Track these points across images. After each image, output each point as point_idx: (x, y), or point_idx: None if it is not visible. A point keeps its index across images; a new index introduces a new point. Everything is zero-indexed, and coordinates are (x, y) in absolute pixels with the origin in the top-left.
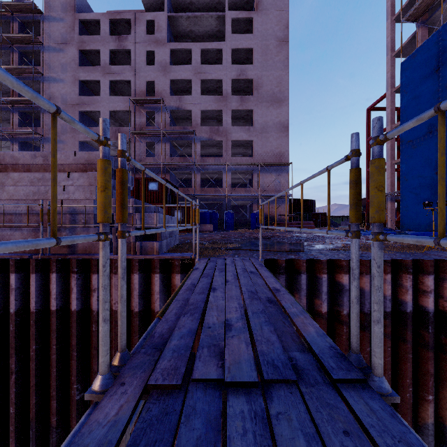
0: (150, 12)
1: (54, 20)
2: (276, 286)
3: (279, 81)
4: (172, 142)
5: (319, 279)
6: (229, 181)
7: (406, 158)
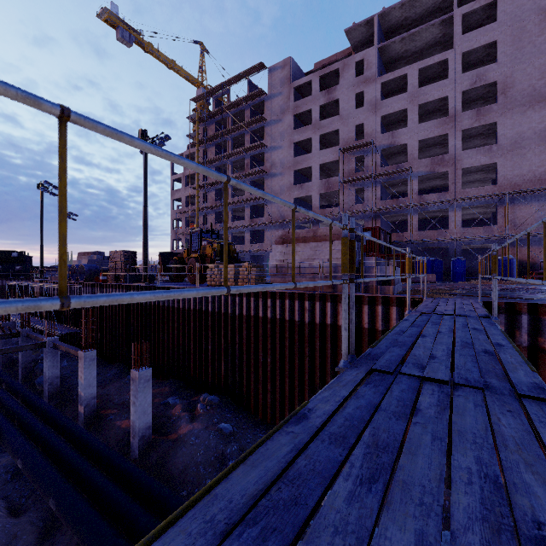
0: (359, 53)
1: (275, 96)
2: (478, 307)
3: (545, 69)
4: (382, 184)
5: (542, 320)
6: (458, 220)
7: None
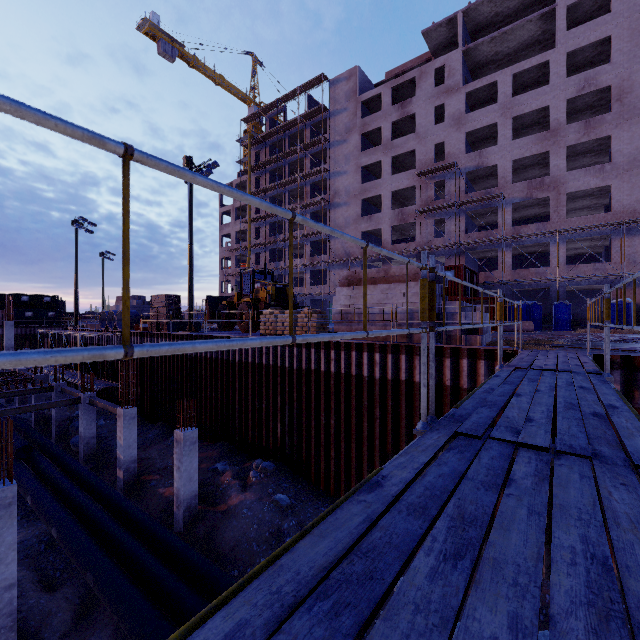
0: (439, 58)
1: (339, 113)
2: (587, 361)
3: None
4: (467, 213)
5: None
6: (562, 256)
7: None
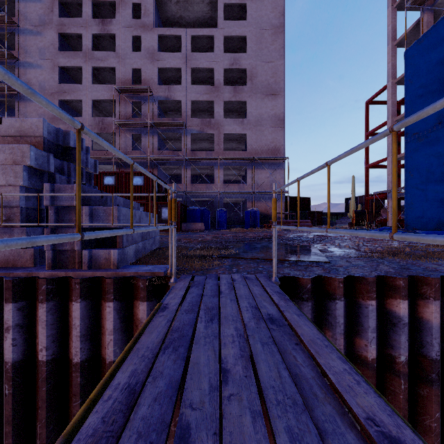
0: None
1: (31, 0)
2: (370, 405)
3: (275, 71)
4: (160, 135)
5: (363, 307)
6: (221, 176)
7: (411, 151)
